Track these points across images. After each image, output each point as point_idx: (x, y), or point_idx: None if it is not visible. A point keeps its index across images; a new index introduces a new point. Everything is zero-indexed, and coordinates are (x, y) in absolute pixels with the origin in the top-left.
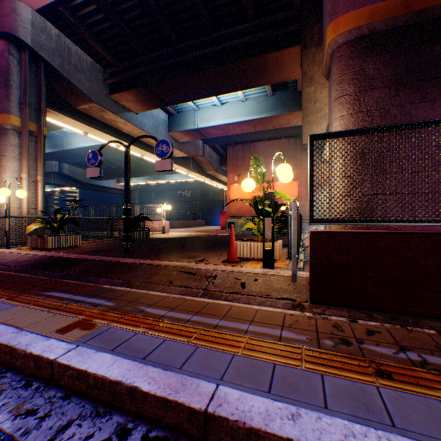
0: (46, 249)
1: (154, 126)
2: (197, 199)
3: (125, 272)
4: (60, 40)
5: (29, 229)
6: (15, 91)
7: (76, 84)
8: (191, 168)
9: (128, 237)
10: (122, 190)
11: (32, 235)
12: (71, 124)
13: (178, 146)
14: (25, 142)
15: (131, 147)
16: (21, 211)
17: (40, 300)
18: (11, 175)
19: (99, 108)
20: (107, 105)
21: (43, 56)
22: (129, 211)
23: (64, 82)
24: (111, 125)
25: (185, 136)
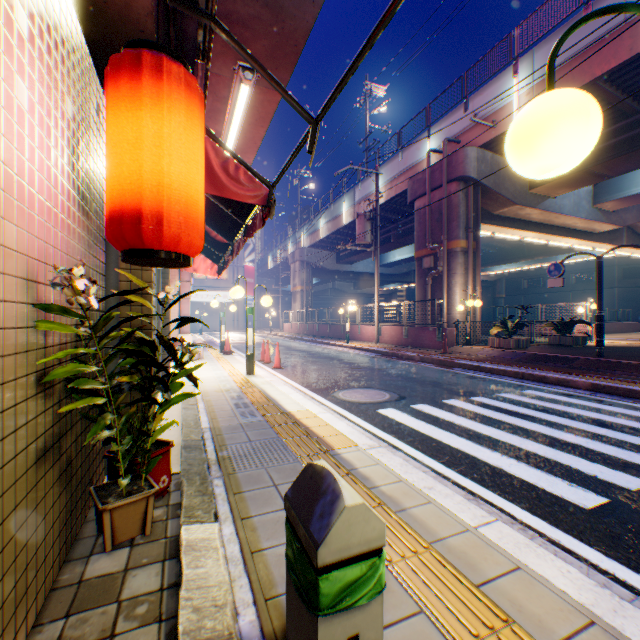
0: (505, 348)
1: (573, 204)
2: (612, 285)
3: (635, 369)
4: (492, 161)
5: (490, 332)
6: (462, 220)
7: (502, 194)
8: (620, 242)
9: (600, 342)
10: (482, 281)
11: (475, 336)
12: (483, 229)
13: (606, 218)
14: (469, 260)
15: (538, 235)
16: (464, 317)
17: (593, 376)
18: (458, 288)
19: (517, 208)
20: (525, 203)
21: (481, 183)
22: (601, 317)
23: (491, 196)
24: (521, 218)
25: (621, 203)
